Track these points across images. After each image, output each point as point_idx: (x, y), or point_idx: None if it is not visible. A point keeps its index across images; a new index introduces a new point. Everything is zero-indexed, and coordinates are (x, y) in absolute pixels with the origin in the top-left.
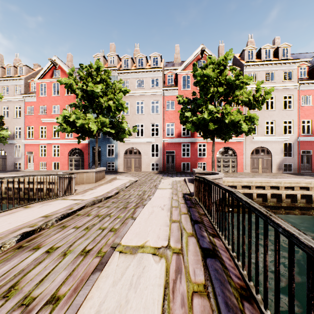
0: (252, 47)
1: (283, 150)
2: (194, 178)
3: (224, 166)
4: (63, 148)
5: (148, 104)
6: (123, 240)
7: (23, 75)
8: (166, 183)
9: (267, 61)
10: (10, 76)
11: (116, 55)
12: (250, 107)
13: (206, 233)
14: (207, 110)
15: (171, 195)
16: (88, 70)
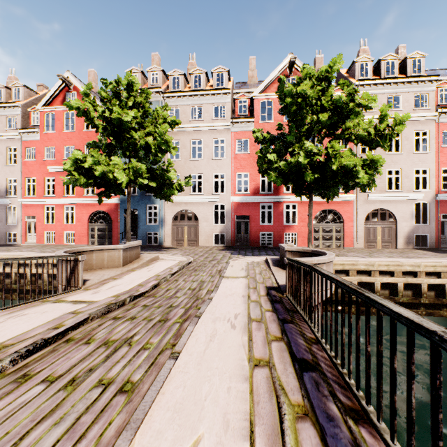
0: (367, 58)
1: (414, 214)
2: (286, 263)
3: (325, 237)
4: (80, 211)
5: (209, 144)
6: (140, 436)
7: (21, 101)
8: (236, 267)
9: (389, 78)
10: (0, 102)
11: (161, 70)
12: (371, 145)
13: (335, 405)
14: (302, 151)
15: (246, 290)
16: (114, 88)
